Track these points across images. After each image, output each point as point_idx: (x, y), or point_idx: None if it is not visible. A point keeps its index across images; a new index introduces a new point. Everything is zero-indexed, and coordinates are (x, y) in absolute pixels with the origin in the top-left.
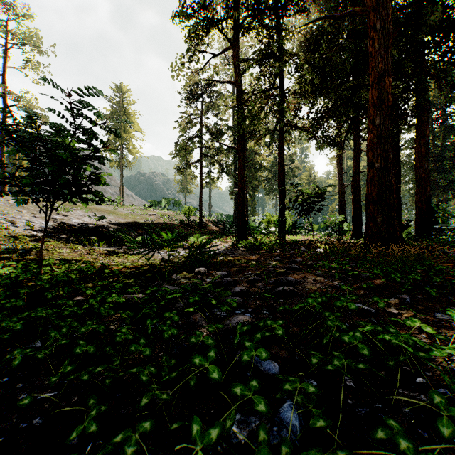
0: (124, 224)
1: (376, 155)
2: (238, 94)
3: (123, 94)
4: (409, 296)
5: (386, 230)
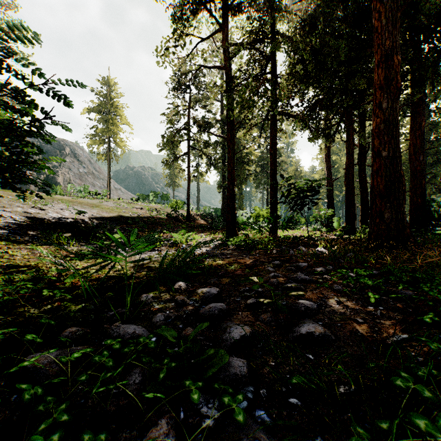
0: (108, 218)
1: (383, 142)
2: (227, 80)
3: (110, 87)
4: None
5: (395, 227)
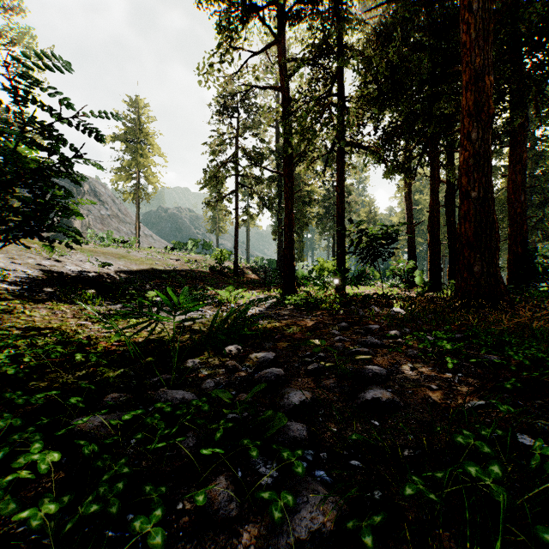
0: (138, 272)
1: (472, 181)
2: (284, 104)
3: (139, 110)
4: None
5: (486, 283)
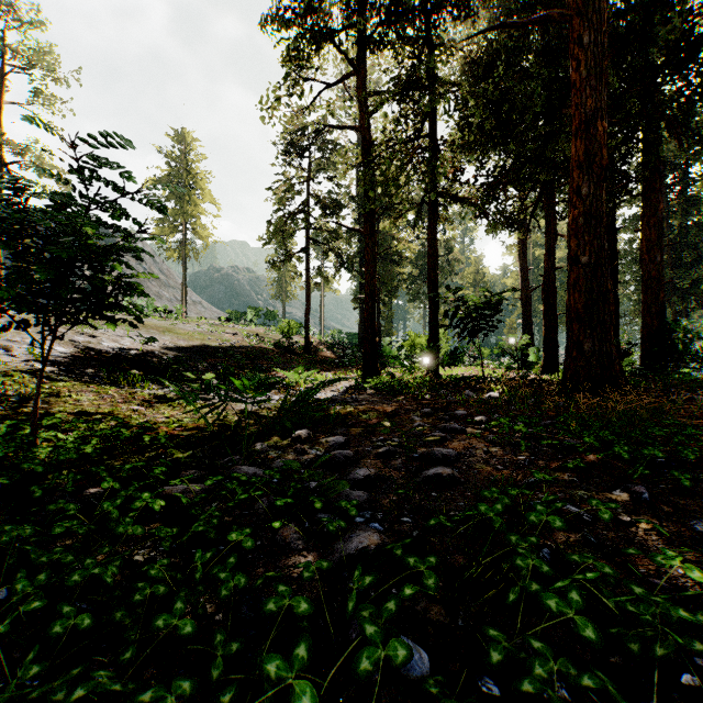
0: (187, 349)
1: (582, 244)
2: (365, 147)
3: (186, 146)
4: (646, 488)
5: (598, 363)
